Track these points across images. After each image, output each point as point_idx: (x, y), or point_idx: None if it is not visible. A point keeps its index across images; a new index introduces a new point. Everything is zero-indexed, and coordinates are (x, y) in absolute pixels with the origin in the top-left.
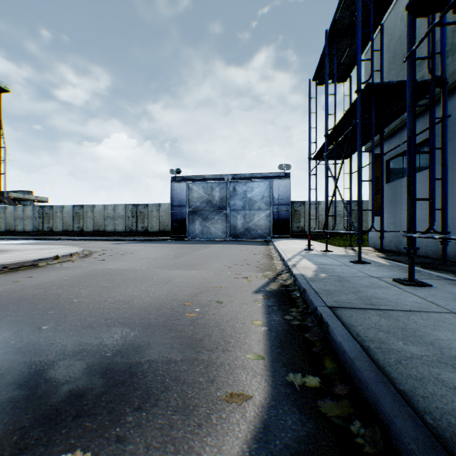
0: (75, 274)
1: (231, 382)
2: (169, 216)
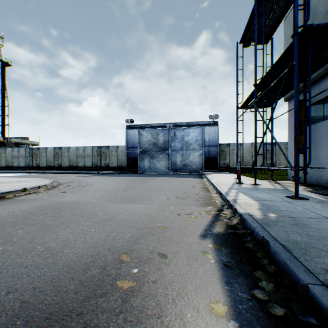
0: (29, 208)
1: None
2: (124, 155)
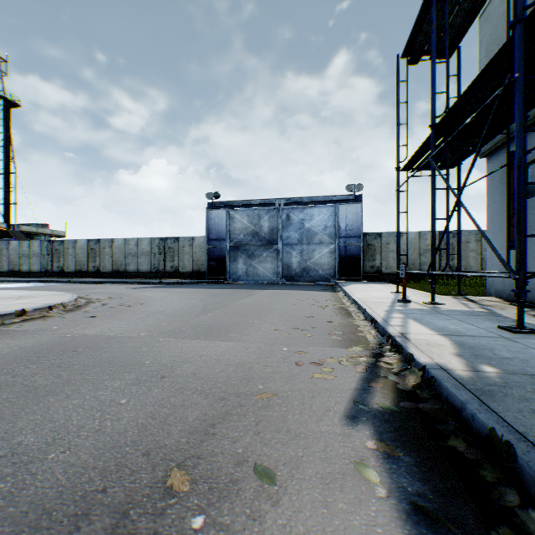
0: (17, 349)
1: None
2: (204, 252)
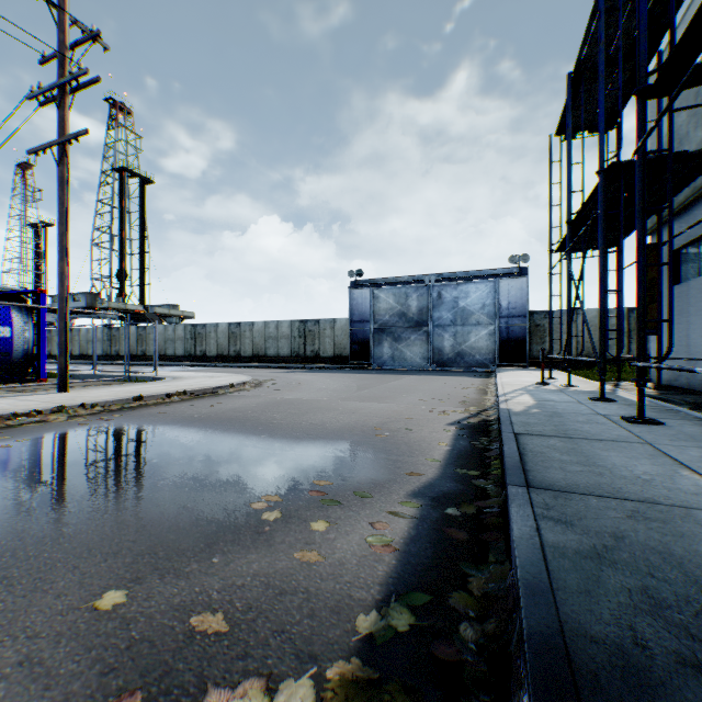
0: (259, 402)
1: (411, 469)
2: (347, 335)
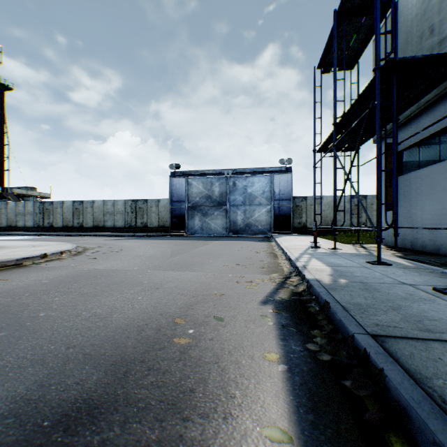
0: (58, 276)
1: None
2: (168, 211)
